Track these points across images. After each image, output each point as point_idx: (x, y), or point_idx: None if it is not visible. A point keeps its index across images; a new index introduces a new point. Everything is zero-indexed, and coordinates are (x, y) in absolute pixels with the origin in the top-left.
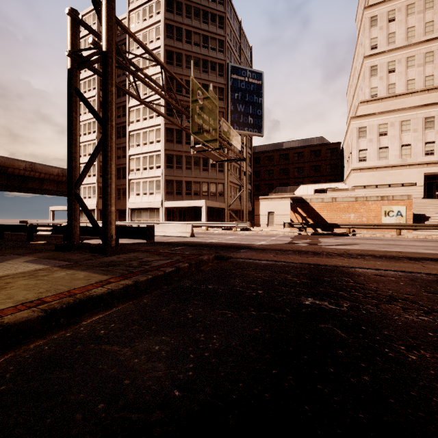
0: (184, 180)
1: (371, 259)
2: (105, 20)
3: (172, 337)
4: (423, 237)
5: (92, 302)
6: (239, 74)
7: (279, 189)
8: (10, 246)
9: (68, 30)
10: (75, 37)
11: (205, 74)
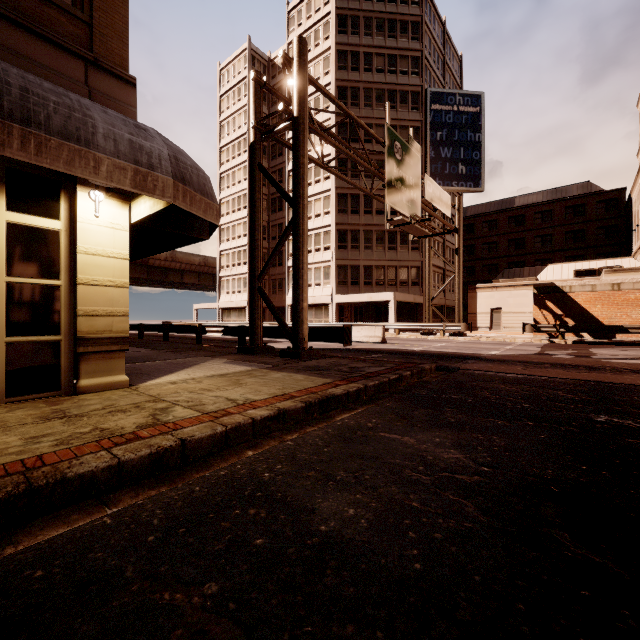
0: (362, 264)
1: None
2: (296, 80)
3: (446, 433)
4: None
5: (334, 401)
6: (444, 102)
7: (509, 273)
8: (187, 348)
9: (251, 97)
10: (259, 104)
11: (392, 111)
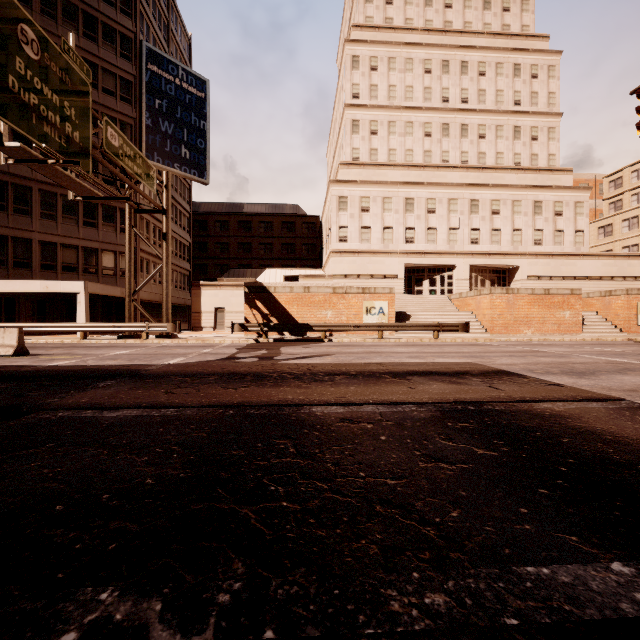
0: (37, 238)
1: (343, 382)
2: None
3: None
4: (405, 341)
5: None
6: (164, 68)
7: (235, 273)
8: None
9: None
10: None
11: (91, 43)
